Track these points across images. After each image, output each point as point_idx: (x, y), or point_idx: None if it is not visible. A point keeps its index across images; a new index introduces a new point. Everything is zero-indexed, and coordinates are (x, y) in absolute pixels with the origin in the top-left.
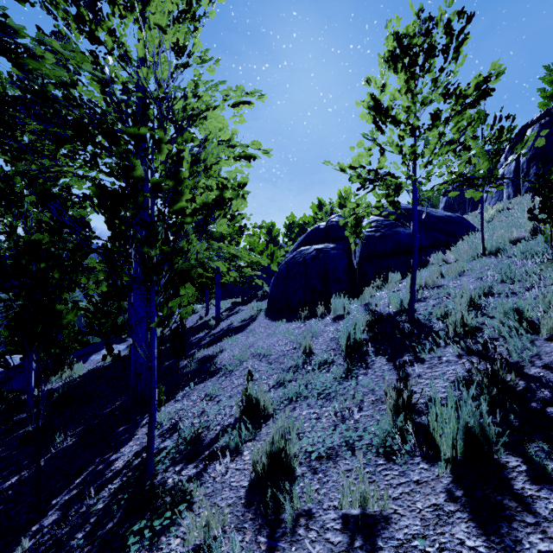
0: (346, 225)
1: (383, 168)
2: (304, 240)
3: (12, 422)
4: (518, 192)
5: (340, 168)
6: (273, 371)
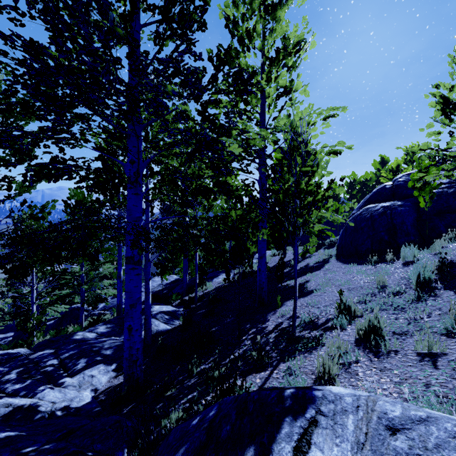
0: (415, 187)
1: (451, 148)
2: (370, 199)
3: (190, 308)
4: None
5: (411, 151)
6: (354, 294)
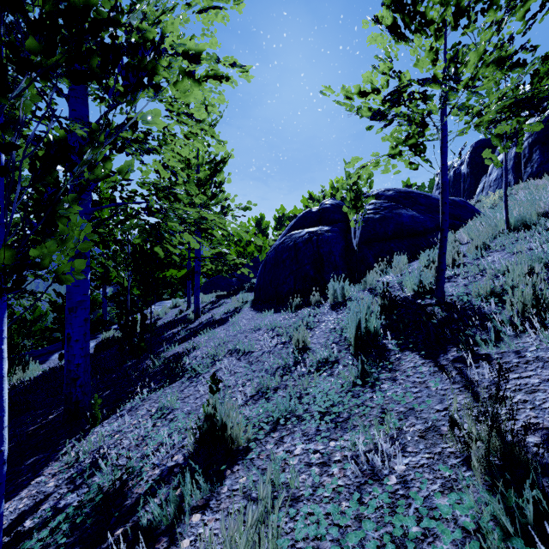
0: (345, 199)
1: (406, 89)
2: (295, 225)
3: None
4: (519, 179)
5: (346, 95)
6: (254, 373)
